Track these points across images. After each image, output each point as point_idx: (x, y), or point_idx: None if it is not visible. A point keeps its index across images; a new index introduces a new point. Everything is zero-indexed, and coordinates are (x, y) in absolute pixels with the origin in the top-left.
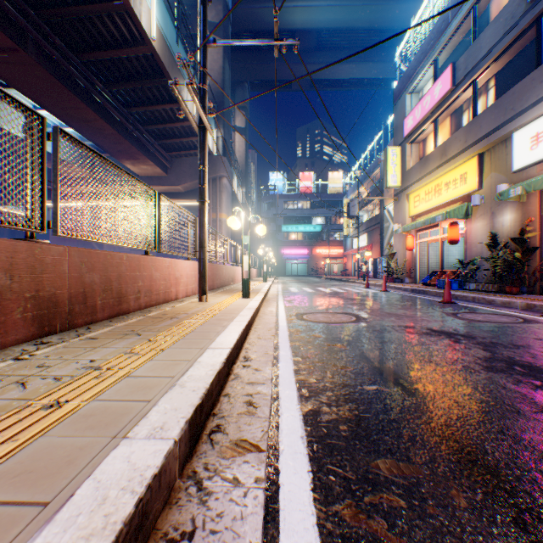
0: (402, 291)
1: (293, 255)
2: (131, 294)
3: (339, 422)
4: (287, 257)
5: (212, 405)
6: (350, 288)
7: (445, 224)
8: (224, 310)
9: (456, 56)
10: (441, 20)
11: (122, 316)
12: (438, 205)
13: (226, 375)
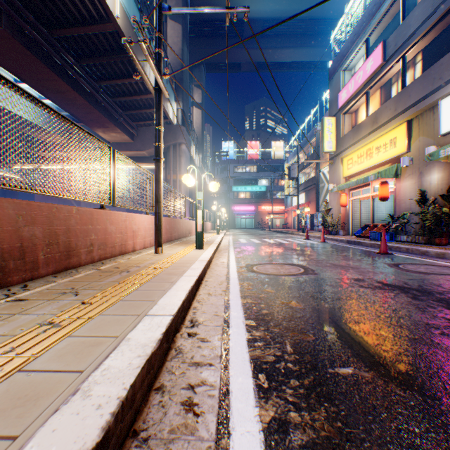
0: (338, 242)
1: (242, 211)
2: (81, 248)
3: None
4: (237, 213)
5: (134, 415)
6: (292, 239)
7: (375, 183)
8: (176, 262)
9: (386, 36)
10: (372, 4)
11: (70, 271)
12: (369, 167)
13: (165, 352)
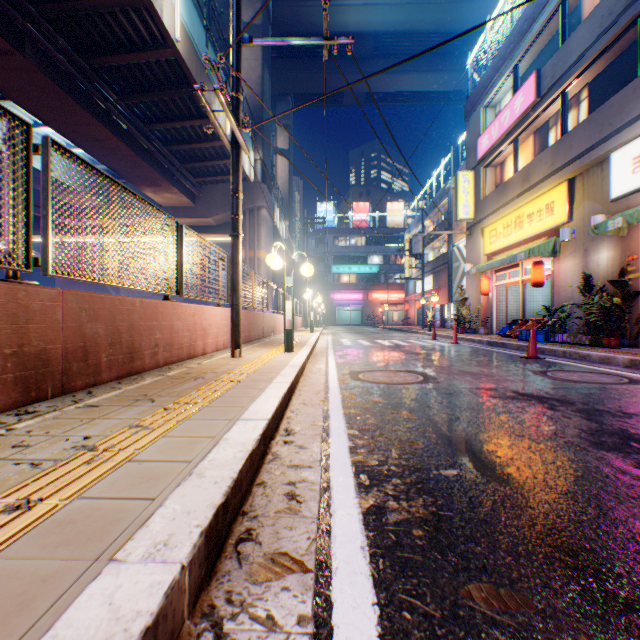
0: (476, 344)
1: (346, 301)
2: (146, 349)
3: (412, 525)
4: (338, 303)
5: (241, 499)
6: (414, 339)
7: (527, 263)
8: (262, 367)
9: (541, 62)
10: (523, 20)
11: (134, 376)
12: (519, 241)
13: (262, 455)
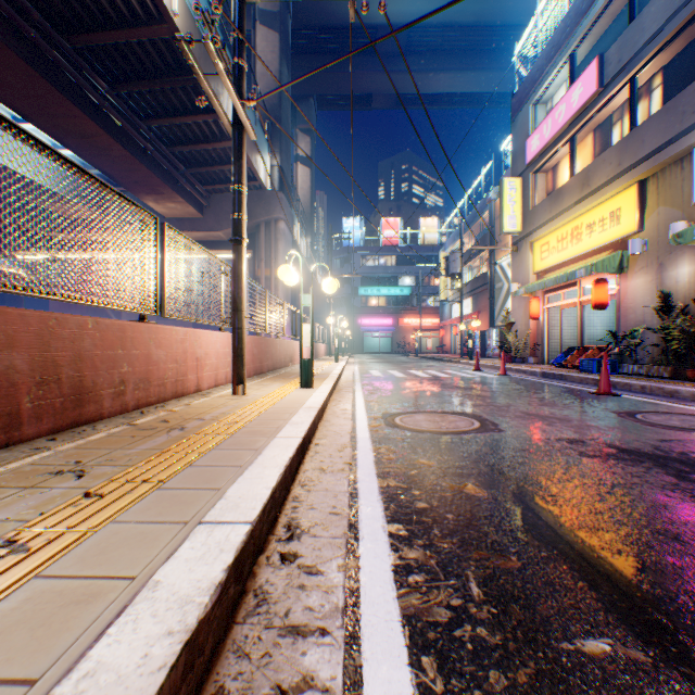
0: (528, 375)
1: (374, 327)
2: (104, 388)
3: None
4: (365, 329)
5: None
6: (454, 370)
7: (586, 282)
8: (267, 411)
9: (603, 47)
10: None
11: (82, 428)
12: (576, 256)
13: (232, 605)
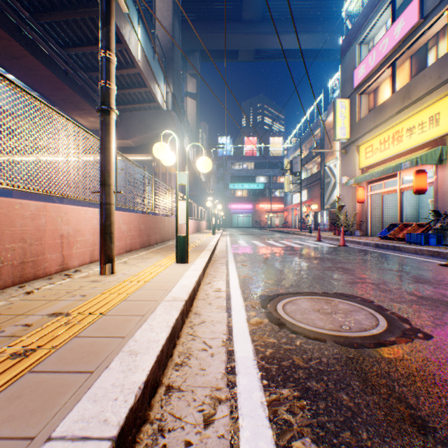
0: (363, 245)
1: (239, 210)
2: None
3: None
4: (233, 211)
5: None
6: (301, 241)
7: (405, 173)
8: (113, 309)
9: None
10: None
11: None
12: (397, 153)
13: None
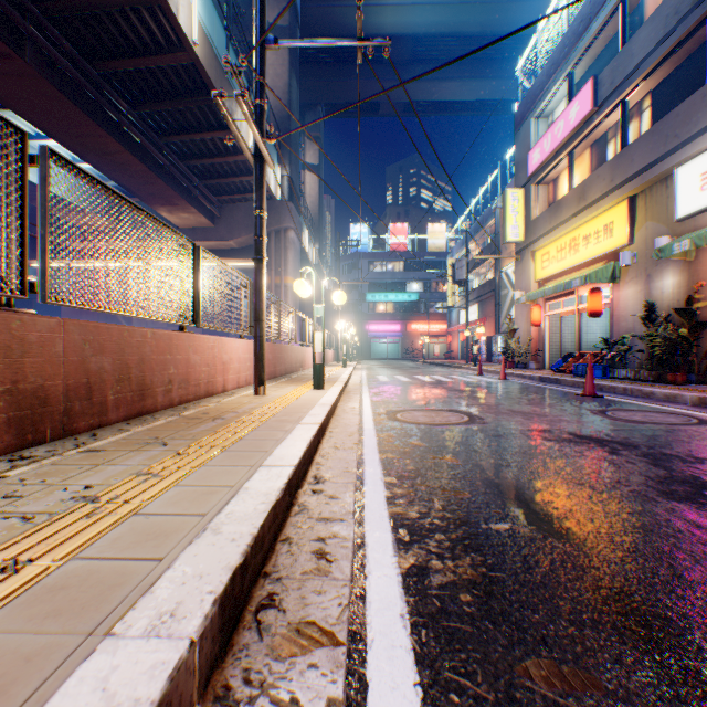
0: (527, 380)
1: (382, 332)
2: (158, 386)
3: (459, 588)
4: (373, 335)
5: (263, 558)
6: (458, 375)
7: (583, 291)
8: (288, 406)
9: (599, 67)
10: (579, 20)
11: (145, 417)
12: (574, 266)
13: (287, 507)
